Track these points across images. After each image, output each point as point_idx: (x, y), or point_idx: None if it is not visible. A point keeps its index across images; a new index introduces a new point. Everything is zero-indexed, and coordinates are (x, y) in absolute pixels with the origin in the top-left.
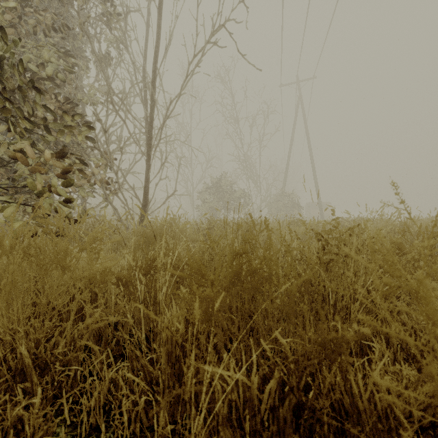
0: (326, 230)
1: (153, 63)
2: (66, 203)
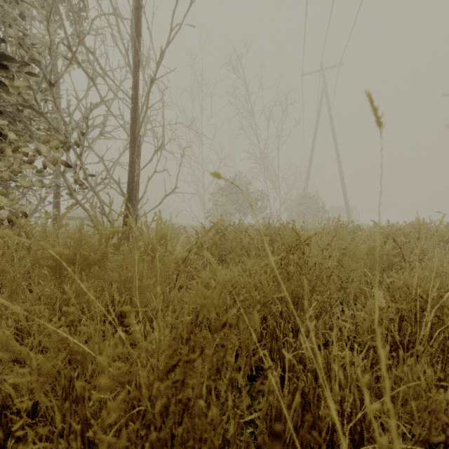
0: None
1: None
2: None
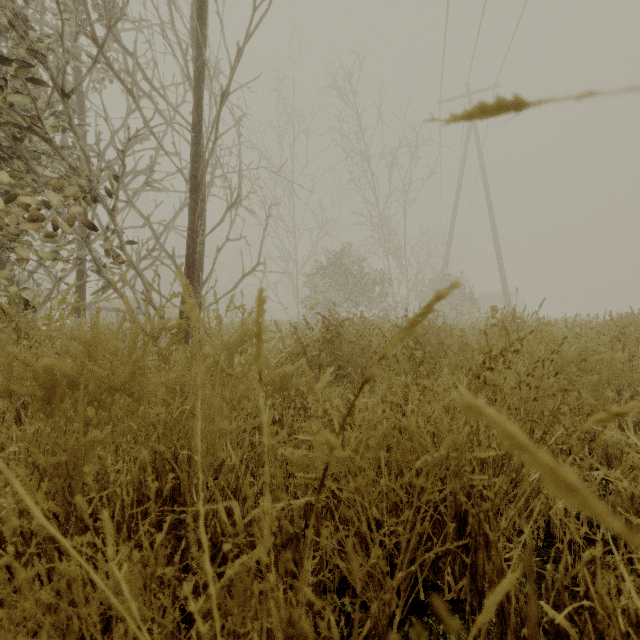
0: None
1: None
2: None
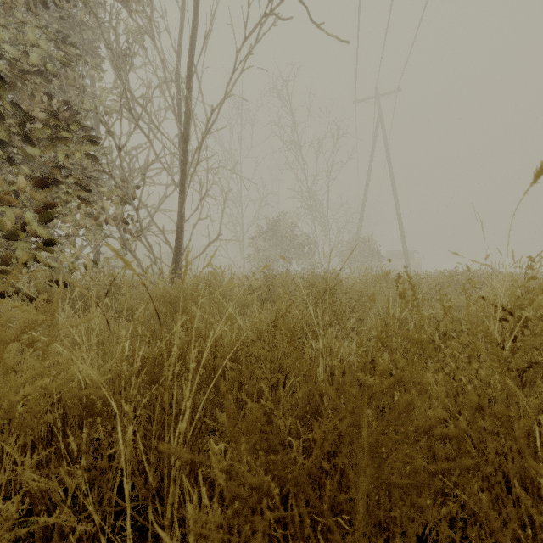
0: (517, 300)
1: (188, 58)
2: (48, 249)
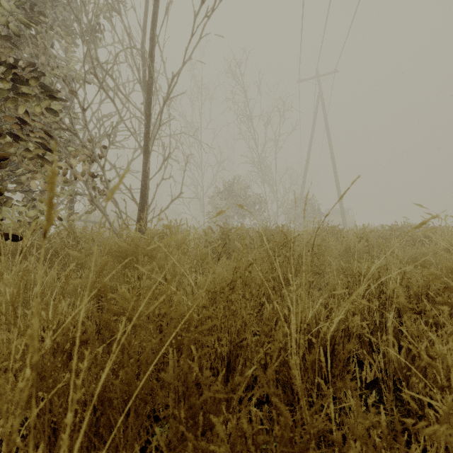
0: None
1: (151, 29)
2: None
